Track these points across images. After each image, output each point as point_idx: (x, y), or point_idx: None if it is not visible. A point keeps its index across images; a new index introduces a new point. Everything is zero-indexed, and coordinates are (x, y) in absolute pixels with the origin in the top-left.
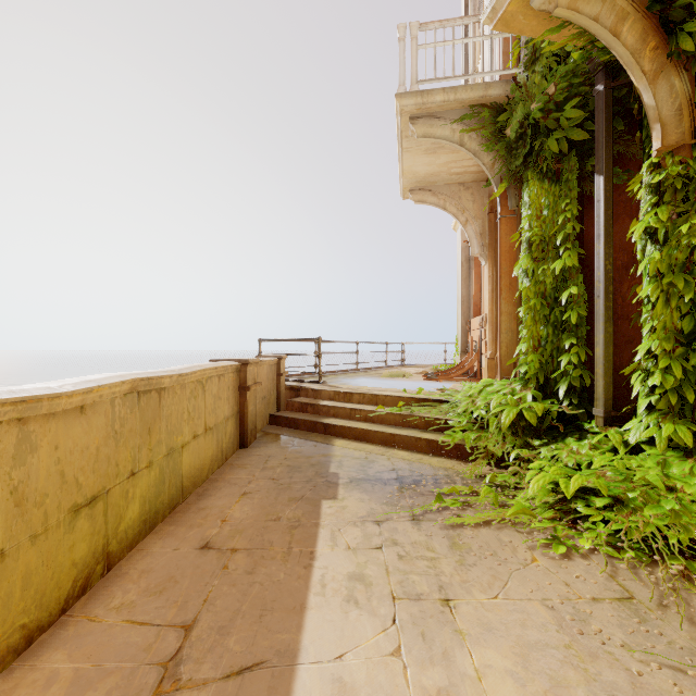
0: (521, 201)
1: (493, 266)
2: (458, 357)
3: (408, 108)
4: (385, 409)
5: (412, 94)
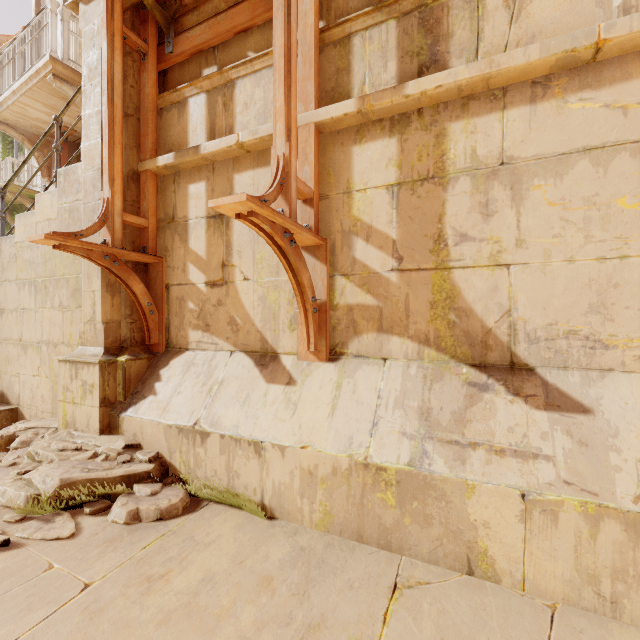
0: None
1: None
2: None
3: None
4: None
5: None
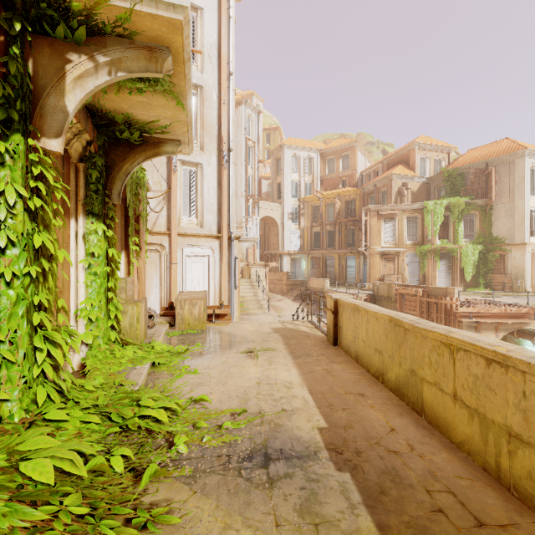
0: None
1: None
2: None
3: None
4: None
5: None
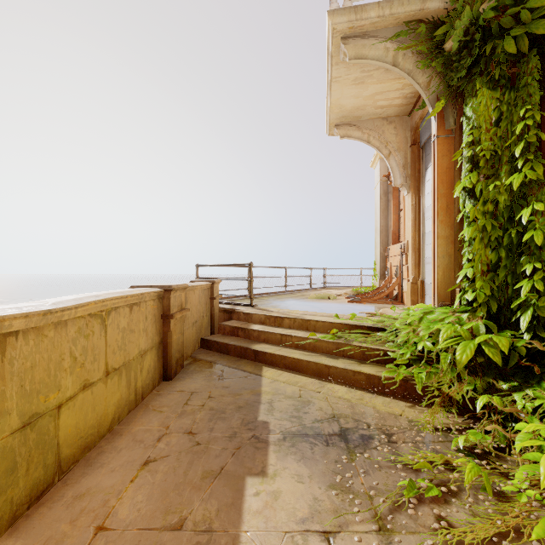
0: (461, 119)
1: (415, 195)
2: (376, 280)
3: (340, 26)
4: (317, 335)
5: (345, 10)
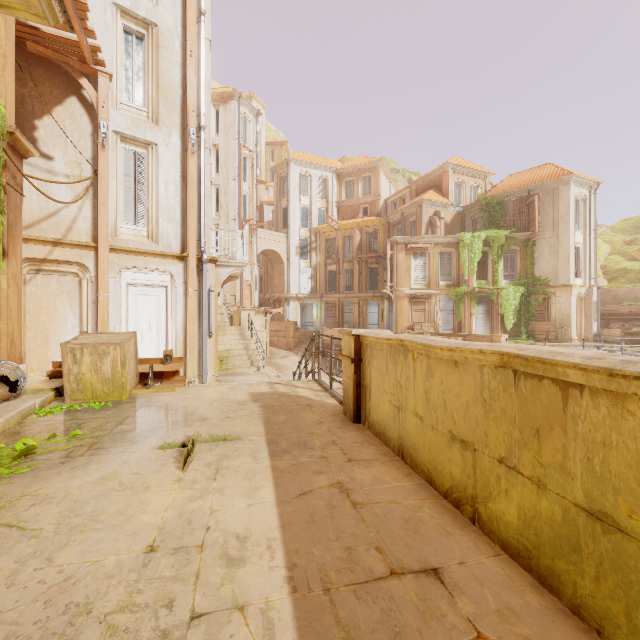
0: None
1: None
2: None
3: None
4: None
5: None
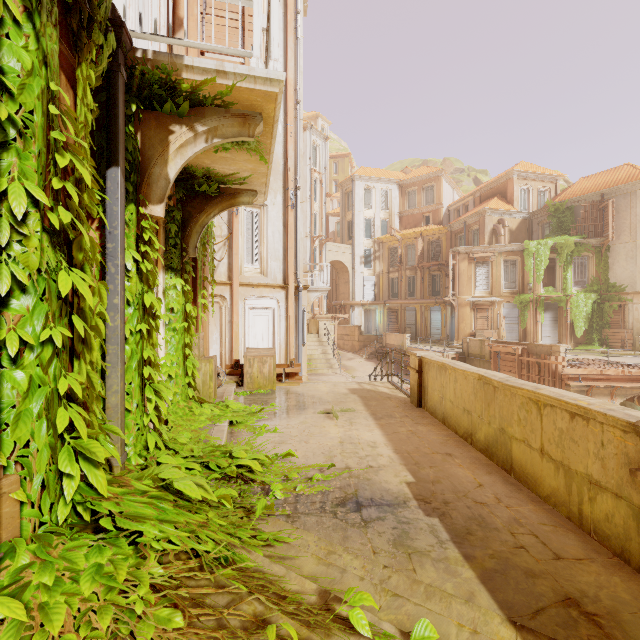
0: None
1: None
2: None
3: None
4: None
5: None
